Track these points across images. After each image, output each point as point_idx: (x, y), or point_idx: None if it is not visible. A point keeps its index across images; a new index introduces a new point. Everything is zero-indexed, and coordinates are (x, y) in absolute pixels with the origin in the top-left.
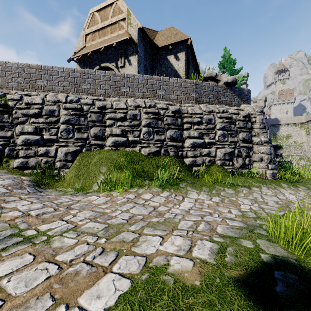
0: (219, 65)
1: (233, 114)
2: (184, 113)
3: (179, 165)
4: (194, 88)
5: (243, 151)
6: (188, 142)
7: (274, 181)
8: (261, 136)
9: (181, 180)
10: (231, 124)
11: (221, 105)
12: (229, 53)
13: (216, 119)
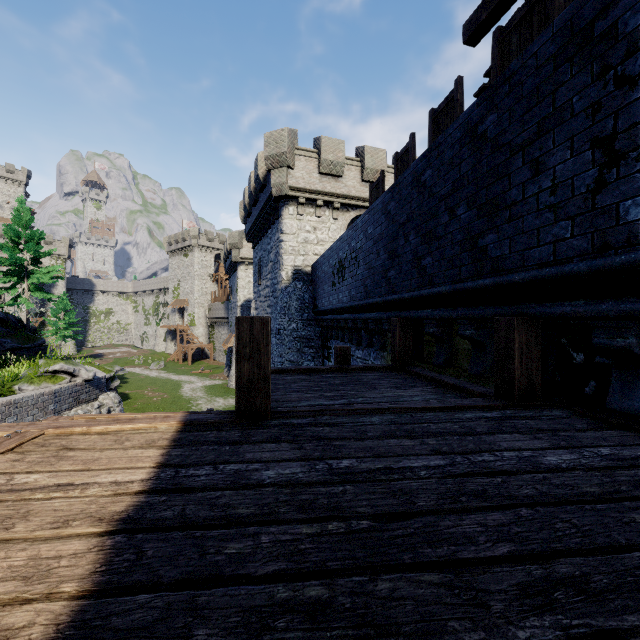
0: (8, 230)
1: None
2: None
3: None
4: (53, 399)
5: None
6: None
7: None
8: None
9: None
10: None
11: (81, 405)
12: (29, 213)
13: None
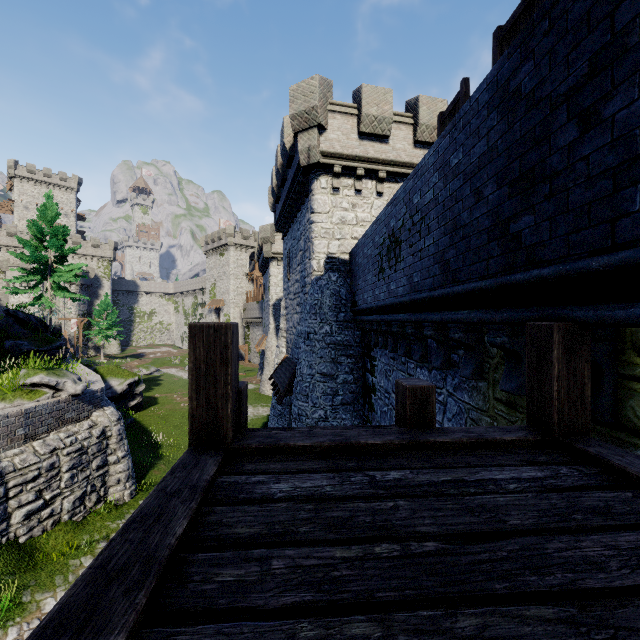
0: (29, 227)
1: (85, 439)
2: (9, 473)
3: (7, 563)
4: (23, 421)
5: (98, 483)
6: (19, 515)
7: (133, 503)
8: (119, 451)
9: (21, 589)
10: (82, 455)
11: (66, 426)
12: (52, 208)
13: (62, 459)
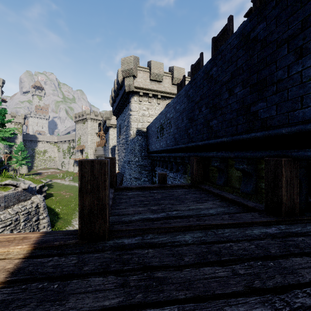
0: None
1: (29, 208)
2: None
3: None
4: (3, 200)
5: (35, 227)
6: None
7: None
8: (44, 214)
9: None
10: (29, 215)
11: (20, 202)
12: None
13: (20, 216)
